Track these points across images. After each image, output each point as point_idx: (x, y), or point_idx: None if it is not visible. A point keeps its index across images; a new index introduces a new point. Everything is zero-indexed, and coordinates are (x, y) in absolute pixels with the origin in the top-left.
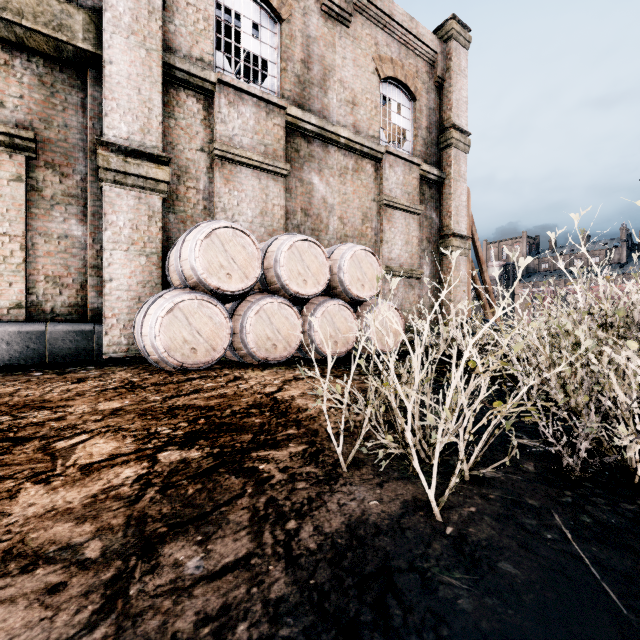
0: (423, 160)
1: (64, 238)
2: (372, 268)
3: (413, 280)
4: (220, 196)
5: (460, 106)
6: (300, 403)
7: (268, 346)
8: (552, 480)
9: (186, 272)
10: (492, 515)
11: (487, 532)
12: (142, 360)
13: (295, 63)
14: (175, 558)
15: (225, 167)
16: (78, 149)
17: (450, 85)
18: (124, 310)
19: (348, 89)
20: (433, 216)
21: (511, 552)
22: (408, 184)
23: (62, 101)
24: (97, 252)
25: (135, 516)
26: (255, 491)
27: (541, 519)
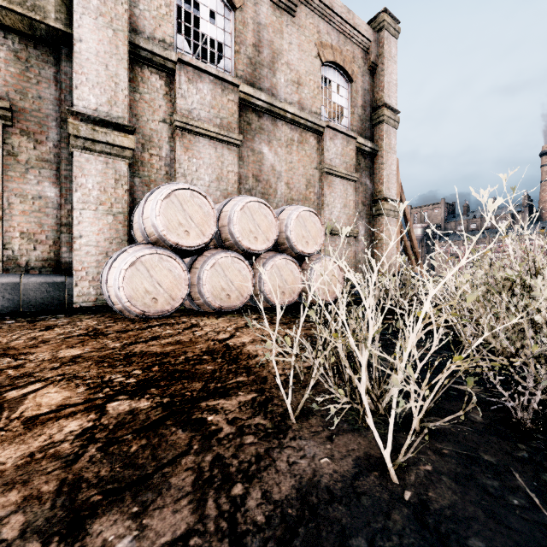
0: (359, 134)
1: (38, 199)
2: (315, 227)
3: (350, 238)
4: (180, 163)
5: (391, 88)
6: (250, 349)
7: (222, 296)
8: (502, 431)
9: (148, 229)
10: (450, 475)
11: (448, 497)
12: (109, 309)
13: (247, 46)
14: (104, 538)
15: (185, 137)
16: (51, 118)
17: (382, 69)
18: (93, 264)
19: (294, 71)
20: (367, 183)
21: (479, 524)
22: (346, 155)
23: (36, 75)
24: (68, 211)
25: (69, 480)
26: (201, 447)
27: (502, 479)
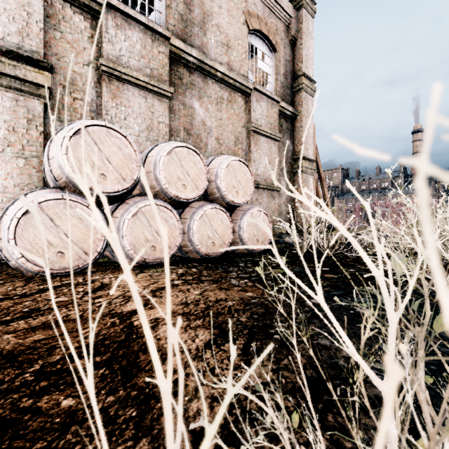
0: (281, 99)
1: None
2: (245, 177)
3: (274, 192)
4: (107, 109)
5: (308, 60)
6: (162, 337)
7: (147, 248)
8: None
9: (55, 171)
10: None
11: None
12: None
13: (178, 3)
14: None
15: (112, 83)
16: None
17: (301, 43)
18: None
19: (223, 33)
20: (288, 143)
21: None
22: (270, 116)
23: None
24: None
25: None
26: None
27: None
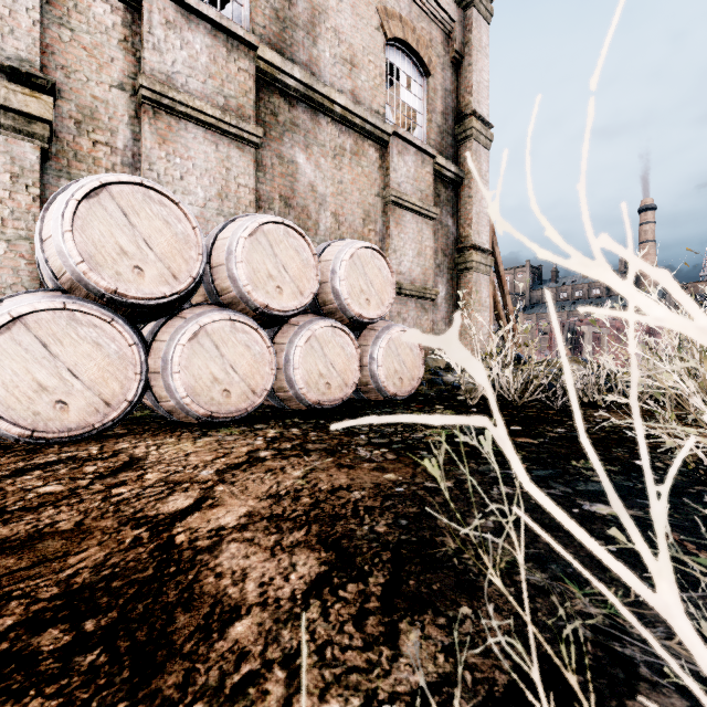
0: (438, 152)
1: None
2: (381, 276)
3: (426, 302)
4: (151, 162)
5: (481, 91)
6: (226, 570)
7: (215, 393)
8: None
9: (52, 261)
10: None
11: None
12: None
13: None
14: None
15: (160, 118)
16: None
17: (470, 63)
18: None
19: (345, 43)
20: (449, 223)
21: None
22: (421, 179)
23: None
24: None
25: None
26: None
27: None
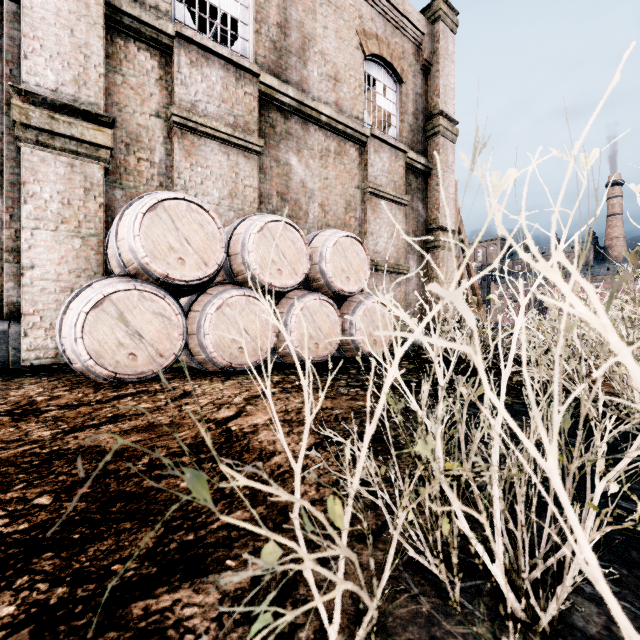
0: (409, 148)
1: None
2: (358, 258)
3: (399, 276)
4: (180, 171)
5: (448, 92)
6: (264, 440)
7: (233, 350)
8: None
9: (124, 255)
10: None
11: None
12: None
13: (270, 26)
14: None
15: (186, 137)
16: None
17: (437, 69)
18: (51, 305)
19: (330, 63)
20: (420, 208)
21: None
22: (394, 172)
23: None
24: (16, 232)
25: None
26: None
27: None
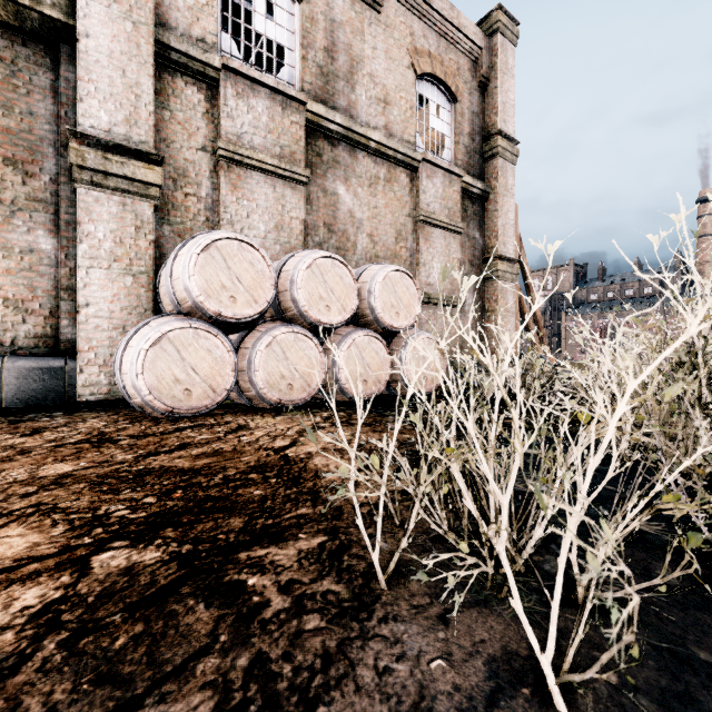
0: (465, 171)
1: (28, 253)
2: (408, 293)
3: (454, 309)
4: (226, 206)
5: (507, 110)
6: (319, 463)
7: (282, 386)
8: None
9: (179, 294)
10: (652, 693)
11: None
12: (127, 404)
13: (317, 51)
14: None
15: (232, 171)
16: (47, 143)
17: (496, 86)
18: (104, 342)
19: (379, 85)
20: (476, 236)
21: None
22: (448, 198)
23: (26, 82)
24: (71, 270)
25: None
26: (233, 639)
27: None
